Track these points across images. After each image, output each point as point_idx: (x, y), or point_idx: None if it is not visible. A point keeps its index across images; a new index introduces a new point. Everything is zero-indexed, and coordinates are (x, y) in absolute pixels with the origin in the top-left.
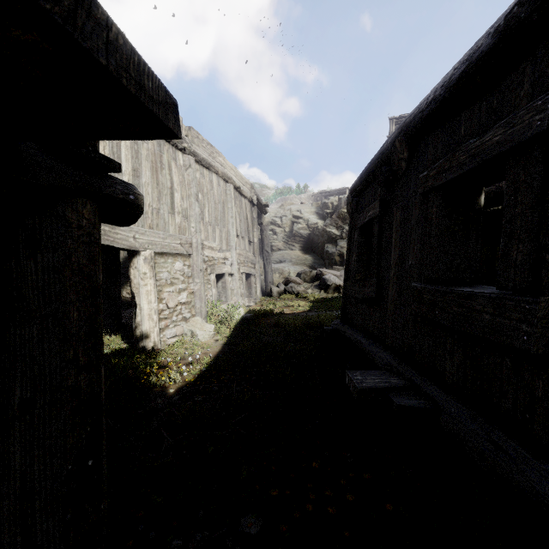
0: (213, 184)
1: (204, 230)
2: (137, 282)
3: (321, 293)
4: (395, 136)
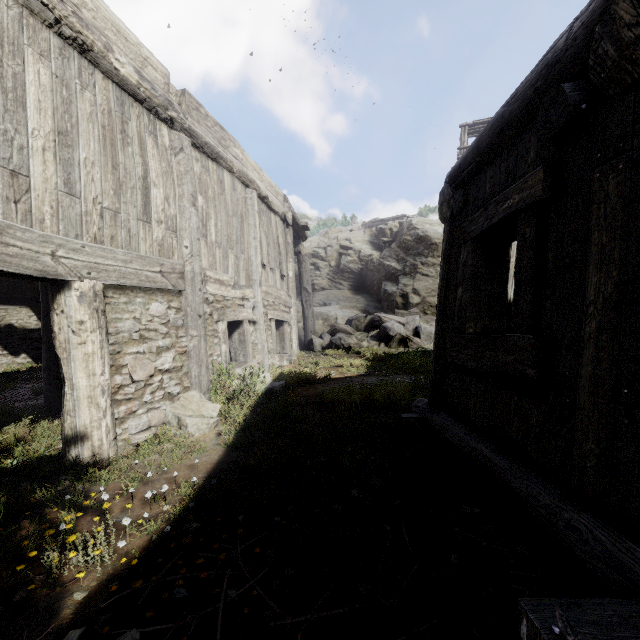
0: (224, 186)
1: (208, 253)
2: (65, 338)
3: (380, 347)
4: None
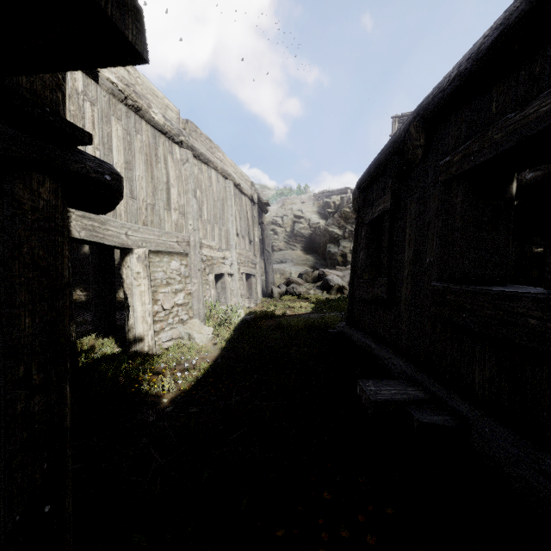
0: (212, 181)
1: (202, 228)
2: (130, 282)
3: (323, 294)
4: (409, 122)
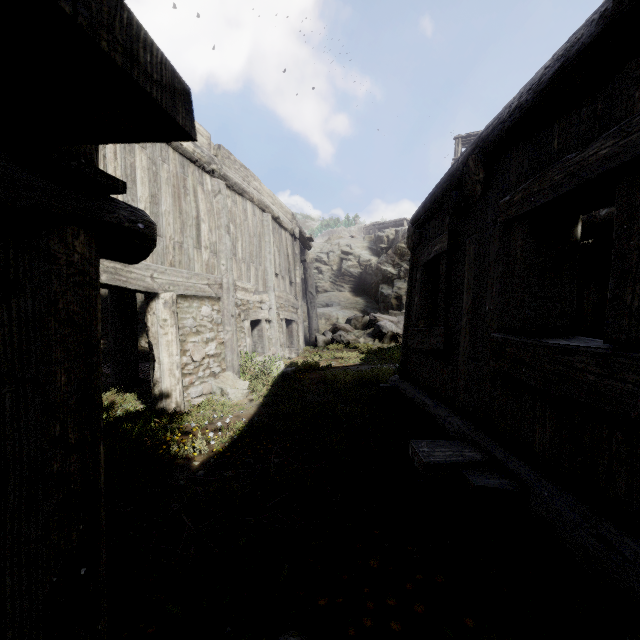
0: (247, 214)
1: (237, 268)
2: (156, 331)
3: (375, 343)
4: (467, 154)
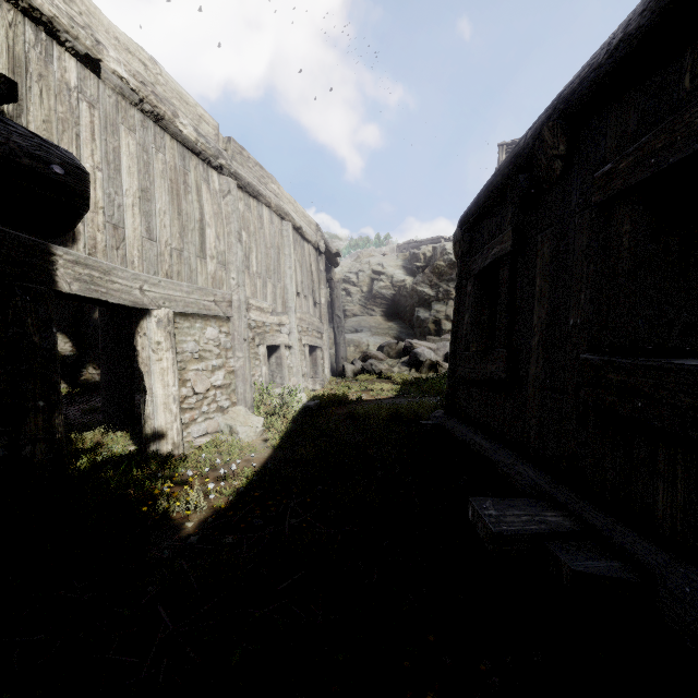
0: (263, 221)
1: (250, 283)
2: (147, 356)
3: (411, 373)
4: (541, 124)
